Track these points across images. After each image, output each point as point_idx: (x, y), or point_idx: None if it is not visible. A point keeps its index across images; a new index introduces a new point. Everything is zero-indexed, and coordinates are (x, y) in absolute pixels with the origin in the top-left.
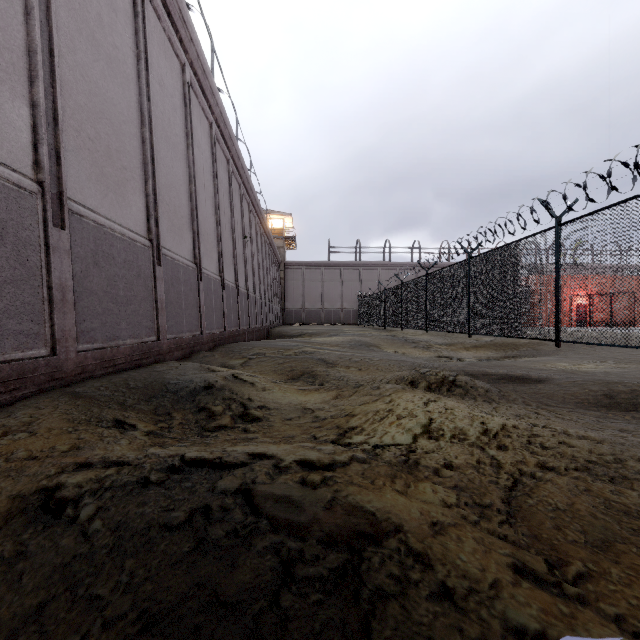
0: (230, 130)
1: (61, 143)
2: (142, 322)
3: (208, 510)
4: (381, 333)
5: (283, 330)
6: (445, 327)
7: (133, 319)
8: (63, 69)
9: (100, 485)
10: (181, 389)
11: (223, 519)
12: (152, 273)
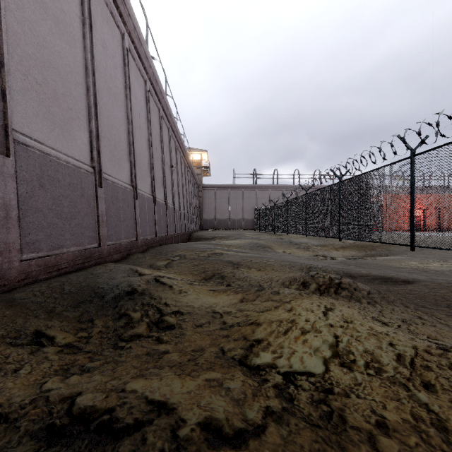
0: (160, 87)
1: (6, 83)
2: (85, 233)
3: None
4: (272, 237)
5: (200, 234)
6: (320, 233)
7: (77, 231)
8: (11, 22)
9: None
10: (107, 294)
11: None
12: (94, 193)
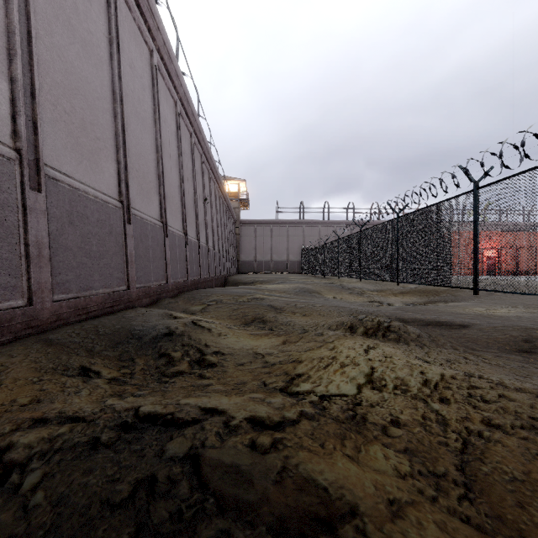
0: (192, 108)
1: (38, 115)
2: (113, 274)
3: (154, 481)
4: (321, 281)
5: (238, 278)
6: (376, 276)
7: (105, 271)
8: (41, 49)
9: (51, 446)
10: (145, 336)
11: (168, 495)
12: (123, 231)
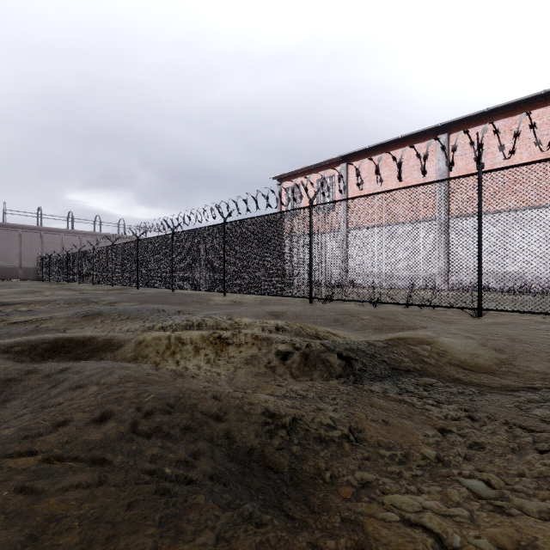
0: None
1: None
2: None
3: None
4: (52, 285)
5: None
6: (86, 281)
7: None
8: None
9: None
10: None
11: None
12: None
